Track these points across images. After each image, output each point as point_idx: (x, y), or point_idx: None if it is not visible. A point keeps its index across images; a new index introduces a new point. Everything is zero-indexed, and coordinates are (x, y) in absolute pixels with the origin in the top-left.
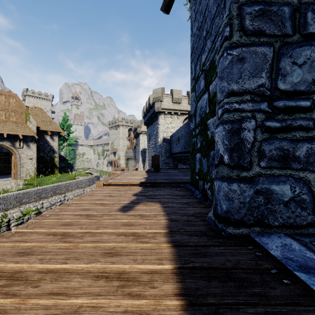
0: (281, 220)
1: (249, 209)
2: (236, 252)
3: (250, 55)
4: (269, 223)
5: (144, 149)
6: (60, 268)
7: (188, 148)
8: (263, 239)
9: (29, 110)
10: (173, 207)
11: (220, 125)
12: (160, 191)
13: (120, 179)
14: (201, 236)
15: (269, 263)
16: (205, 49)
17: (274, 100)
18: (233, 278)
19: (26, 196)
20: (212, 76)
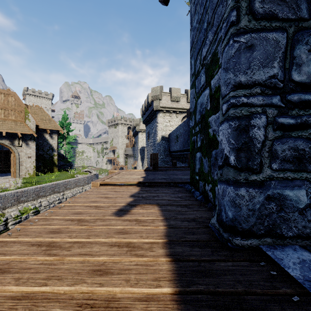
0: (296, 230)
1: (259, 218)
2: (247, 269)
3: (260, 42)
4: (282, 234)
5: (143, 147)
6: (38, 291)
7: (187, 146)
8: (276, 253)
9: (29, 109)
10: (172, 210)
11: (225, 122)
12: (158, 191)
13: (117, 179)
14: (204, 247)
15: (288, 285)
16: (206, 42)
17: (288, 93)
18: (247, 308)
19: (24, 195)
20: (214, 69)
